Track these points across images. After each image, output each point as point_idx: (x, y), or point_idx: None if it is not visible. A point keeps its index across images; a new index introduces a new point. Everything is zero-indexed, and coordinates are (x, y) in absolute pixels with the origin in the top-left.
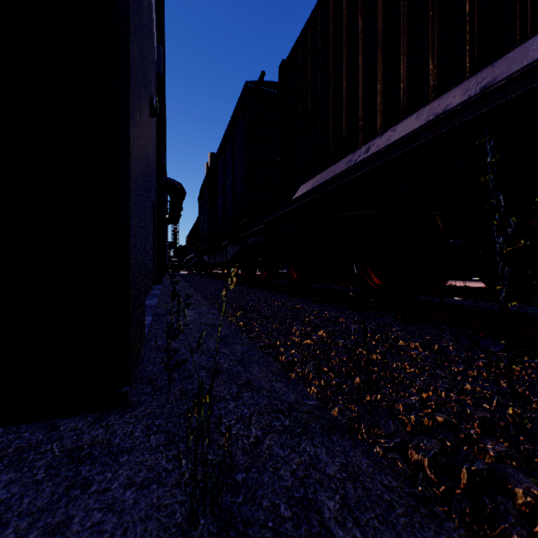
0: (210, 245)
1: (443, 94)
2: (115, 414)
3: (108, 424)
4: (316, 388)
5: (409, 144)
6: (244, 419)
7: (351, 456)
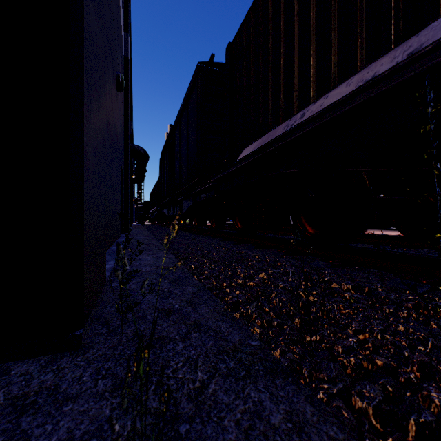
0: (169, 200)
1: (371, 63)
2: (68, 356)
3: (58, 368)
4: (259, 329)
5: (341, 108)
6: (190, 362)
7: (295, 403)
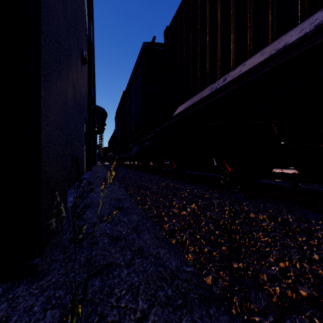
0: (122, 146)
1: (281, 36)
2: (24, 283)
3: (13, 297)
4: (192, 256)
5: (256, 72)
6: (133, 289)
7: None
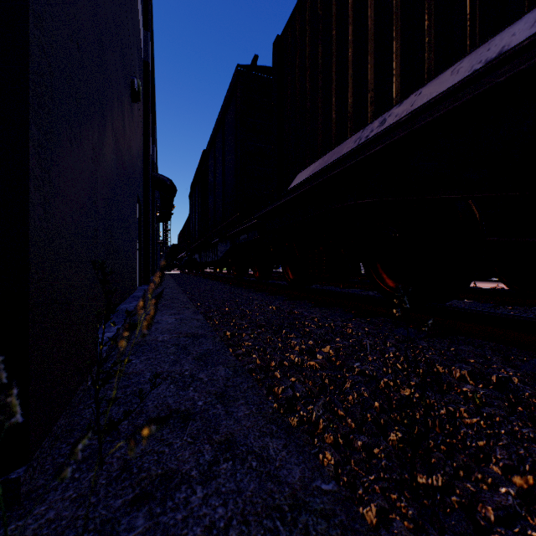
0: (200, 243)
1: (491, 37)
2: None
3: None
4: (334, 457)
5: (445, 105)
6: None
7: None
